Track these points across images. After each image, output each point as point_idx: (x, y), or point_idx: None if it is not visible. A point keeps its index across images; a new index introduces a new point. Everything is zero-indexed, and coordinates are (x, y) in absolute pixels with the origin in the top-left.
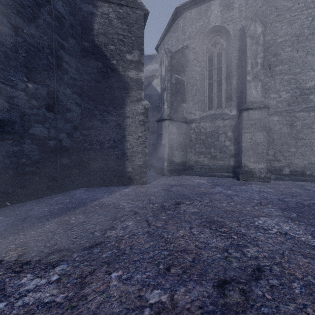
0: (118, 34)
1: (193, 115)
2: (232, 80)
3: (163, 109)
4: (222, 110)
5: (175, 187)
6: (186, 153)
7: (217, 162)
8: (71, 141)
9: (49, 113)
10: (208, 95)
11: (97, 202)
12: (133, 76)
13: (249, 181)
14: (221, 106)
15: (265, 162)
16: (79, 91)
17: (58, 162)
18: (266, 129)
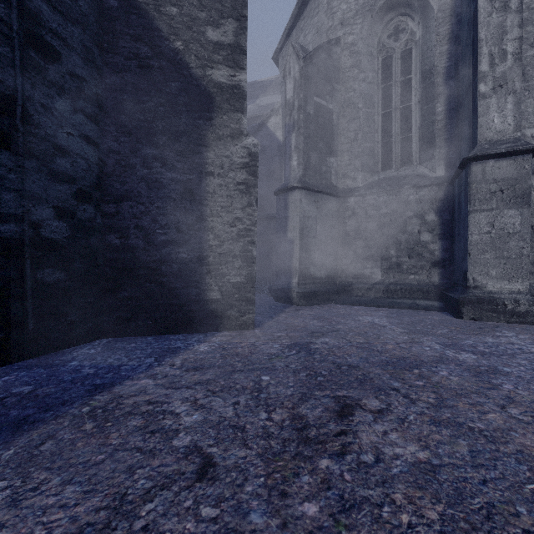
0: None
1: (350, 182)
2: (436, 104)
3: (289, 168)
4: (413, 170)
5: (323, 339)
6: (337, 258)
7: (402, 276)
8: (68, 227)
9: None
10: (382, 139)
11: (105, 398)
12: (222, 79)
13: (486, 322)
14: (409, 160)
15: (527, 278)
16: (93, 109)
17: (29, 279)
18: (529, 202)
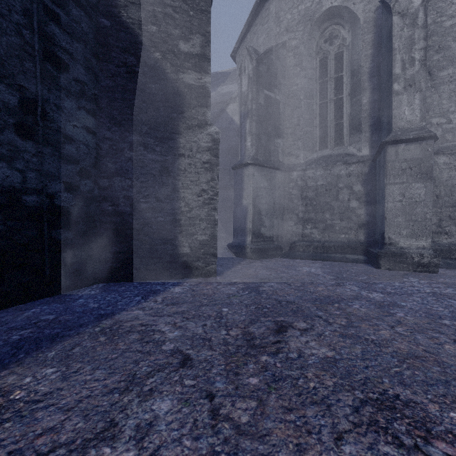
0: (165, 5)
1: (293, 159)
2: (362, 97)
3: (244, 148)
4: (344, 149)
5: (269, 284)
6: (283, 221)
7: (335, 235)
8: (74, 198)
9: (26, 142)
10: (320, 124)
11: (110, 322)
12: (191, 82)
13: (399, 271)
14: (341, 141)
15: (429, 237)
16: (92, 106)
17: (46, 237)
18: (431, 177)
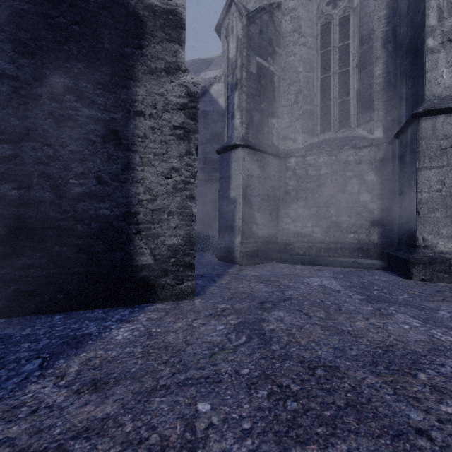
0: None
1: (290, 143)
2: (374, 67)
3: (231, 127)
4: (351, 132)
5: (276, 313)
6: (278, 217)
7: (342, 235)
8: None
9: None
10: (321, 102)
11: None
12: (154, 1)
13: (437, 283)
14: (347, 122)
15: None
16: None
17: None
18: None
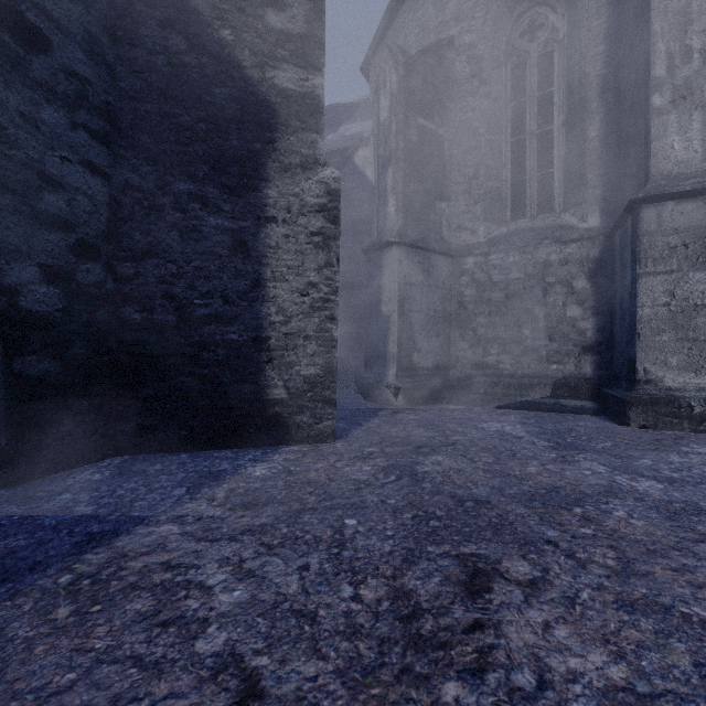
0: None
1: (467, 235)
2: (587, 127)
3: (383, 216)
4: (555, 218)
5: (433, 457)
6: (449, 341)
7: (541, 366)
8: (63, 295)
9: None
10: (512, 176)
11: (100, 557)
12: (288, 85)
13: (664, 431)
14: (550, 205)
15: None
16: (101, 125)
17: (1, 372)
18: None
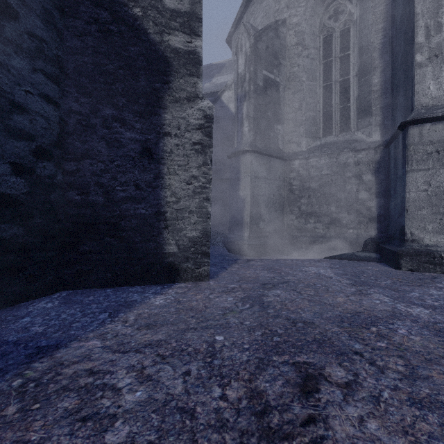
0: None
1: (295, 146)
2: (372, 76)
3: (240, 134)
4: (351, 135)
5: (274, 291)
6: (283, 214)
7: (342, 230)
8: (27, 183)
9: None
10: (324, 108)
11: (44, 366)
12: (178, 45)
13: (423, 273)
14: (348, 127)
15: None
16: (54, 70)
17: None
18: None
